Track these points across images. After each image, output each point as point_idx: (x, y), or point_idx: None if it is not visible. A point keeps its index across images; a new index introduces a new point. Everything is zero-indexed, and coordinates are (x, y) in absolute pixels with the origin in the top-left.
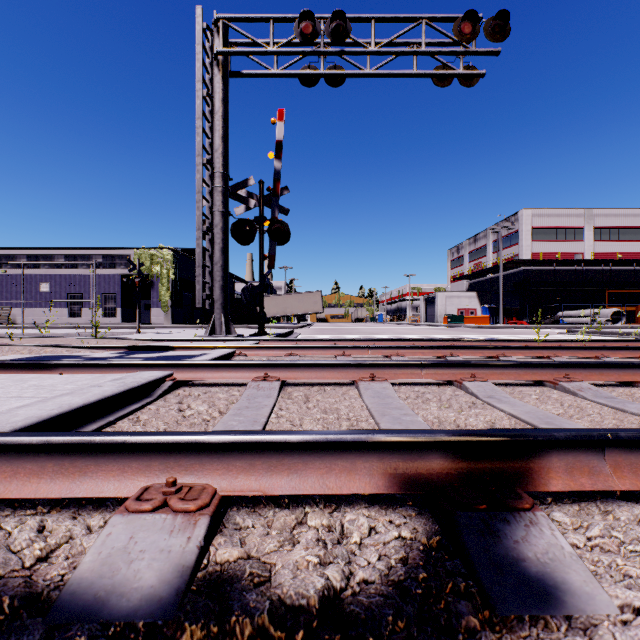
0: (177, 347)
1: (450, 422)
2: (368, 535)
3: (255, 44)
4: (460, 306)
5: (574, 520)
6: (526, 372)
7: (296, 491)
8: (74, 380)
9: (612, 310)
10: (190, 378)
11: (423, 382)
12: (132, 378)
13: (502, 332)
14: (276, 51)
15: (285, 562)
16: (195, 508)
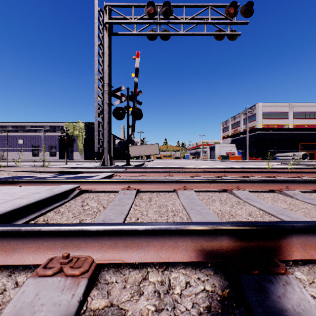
0: (84, 172)
1: (227, 213)
2: (185, 289)
3: (125, 19)
4: (227, 151)
5: (309, 277)
6: (265, 185)
7: (142, 260)
8: (26, 189)
9: (302, 153)
10: (89, 188)
11: (211, 190)
12: (57, 188)
13: (248, 164)
14: (135, 22)
15: (133, 310)
16: (79, 273)
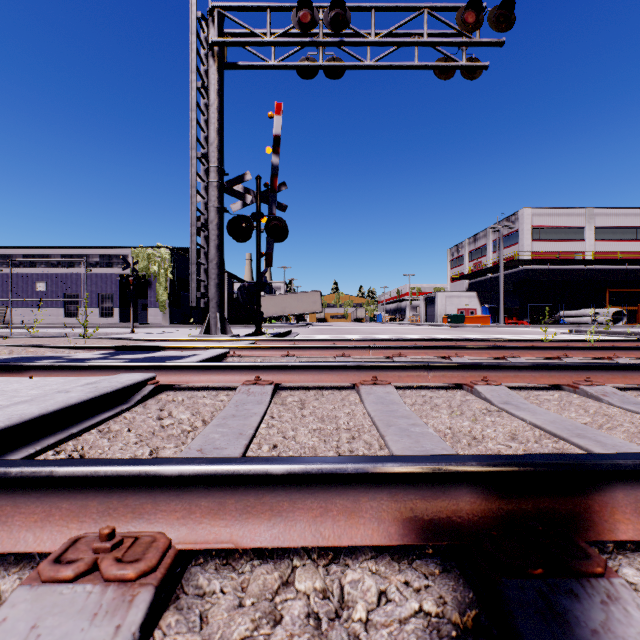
0: (167, 347)
1: (465, 434)
2: (377, 610)
3: (252, 35)
4: (460, 306)
5: None
6: (542, 375)
7: (279, 542)
8: (43, 384)
9: (613, 310)
10: (174, 381)
11: (429, 385)
12: (107, 382)
13: (503, 332)
14: (273, 41)
15: None
16: (134, 575)
